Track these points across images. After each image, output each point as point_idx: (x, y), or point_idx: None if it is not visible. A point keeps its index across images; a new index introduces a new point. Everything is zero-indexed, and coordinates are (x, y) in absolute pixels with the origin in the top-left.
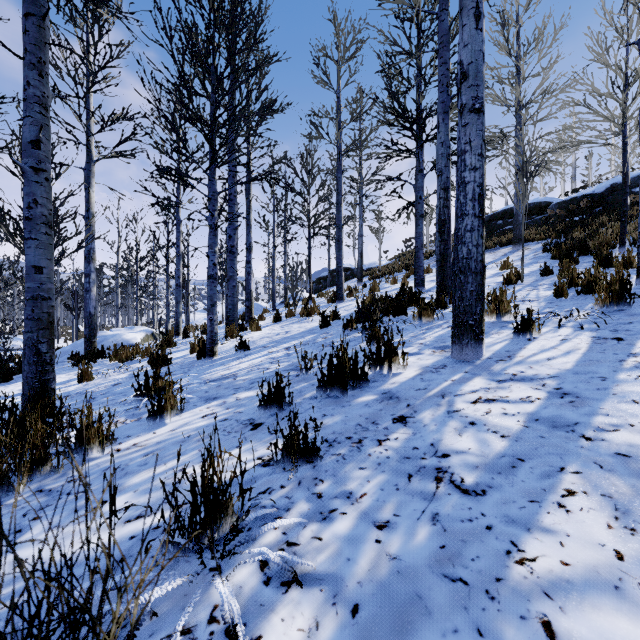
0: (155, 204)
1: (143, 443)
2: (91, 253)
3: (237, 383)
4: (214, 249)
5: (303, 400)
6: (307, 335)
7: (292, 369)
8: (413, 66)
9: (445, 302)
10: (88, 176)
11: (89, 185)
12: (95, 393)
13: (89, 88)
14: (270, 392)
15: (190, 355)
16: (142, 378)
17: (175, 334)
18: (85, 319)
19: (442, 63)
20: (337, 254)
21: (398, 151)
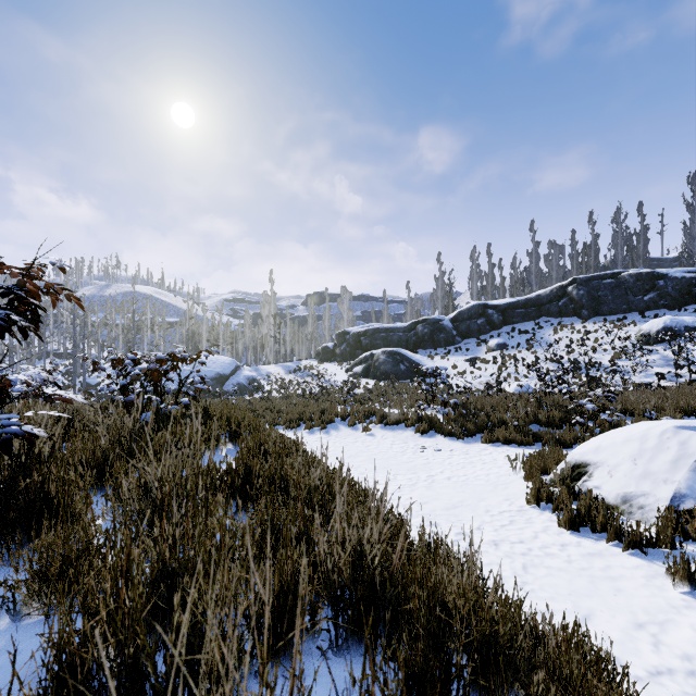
0: None
1: None
2: None
3: None
4: None
5: None
6: None
7: None
8: None
9: (5, 350)
10: None
11: None
12: None
13: None
14: None
15: None
16: None
17: None
18: None
19: None
20: None
21: None
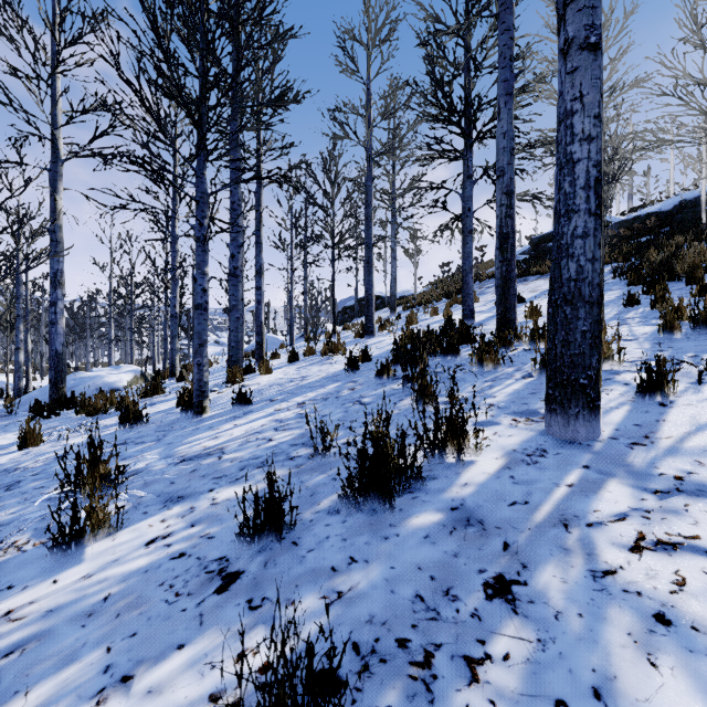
0: (120, 207)
1: (22, 611)
2: (58, 276)
3: (221, 466)
4: (203, 269)
5: (316, 515)
6: (329, 383)
7: (304, 443)
8: (461, 45)
9: (509, 340)
10: (54, 179)
11: (55, 190)
12: (26, 472)
13: (54, 67)
14: (258, 508)
15: (176, 408)
16: (71, 463)
17: (170, 375)
18: (50, 359)
19: (504, 30)
20: (367, 279)
21: (442, 152)
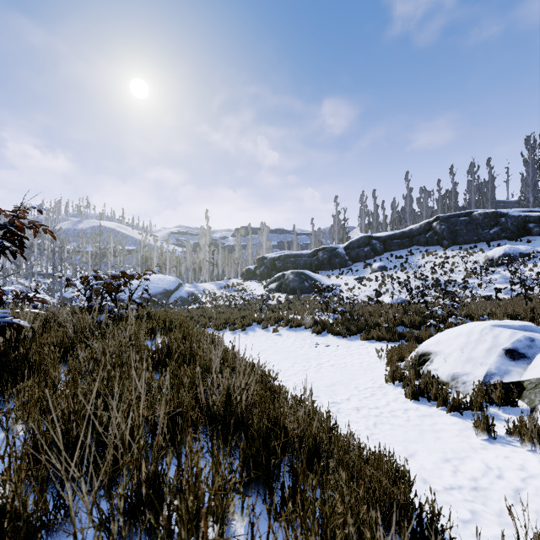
0: None
1: None
2: None
3: None
4: None
5: None
6: None
7: None
8: None
9: None
10: None
11: None
12: None
13: None
14: None
15: None
16: None
17: None
18: None
19: None
20: None
21: None
